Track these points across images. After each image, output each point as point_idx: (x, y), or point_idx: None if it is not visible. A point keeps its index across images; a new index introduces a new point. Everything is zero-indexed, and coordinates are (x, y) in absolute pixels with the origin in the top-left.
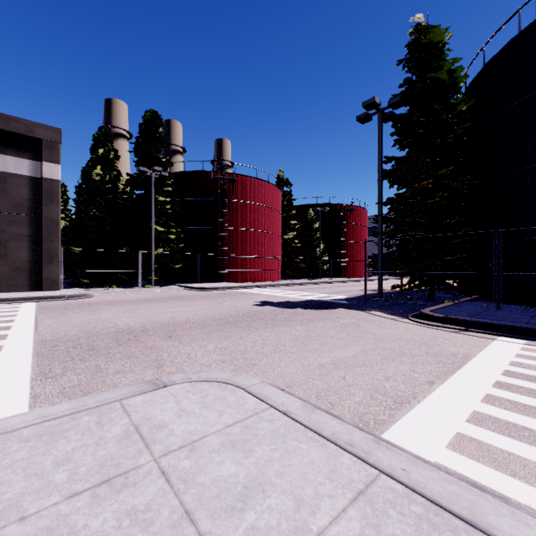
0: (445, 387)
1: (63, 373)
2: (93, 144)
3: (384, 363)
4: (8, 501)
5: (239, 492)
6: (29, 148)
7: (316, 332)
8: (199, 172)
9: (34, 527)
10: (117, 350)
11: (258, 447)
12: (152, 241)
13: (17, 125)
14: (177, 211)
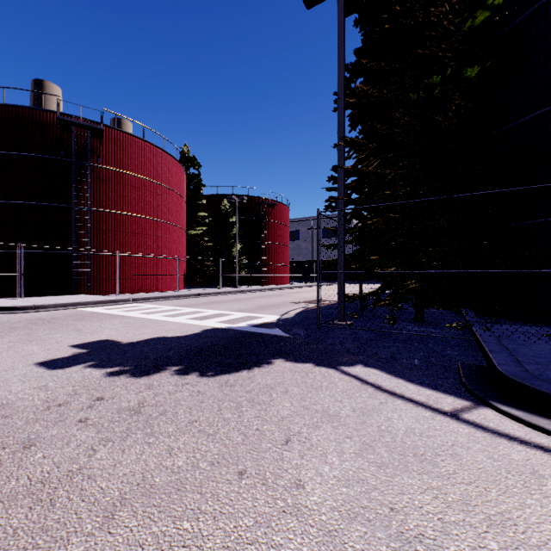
0: None
1: None
2: None
3: None
4: None
5: None
6: None
7: None
8: (35, 111)
9: None
10: None
11: None
12: None
13: None
14: None
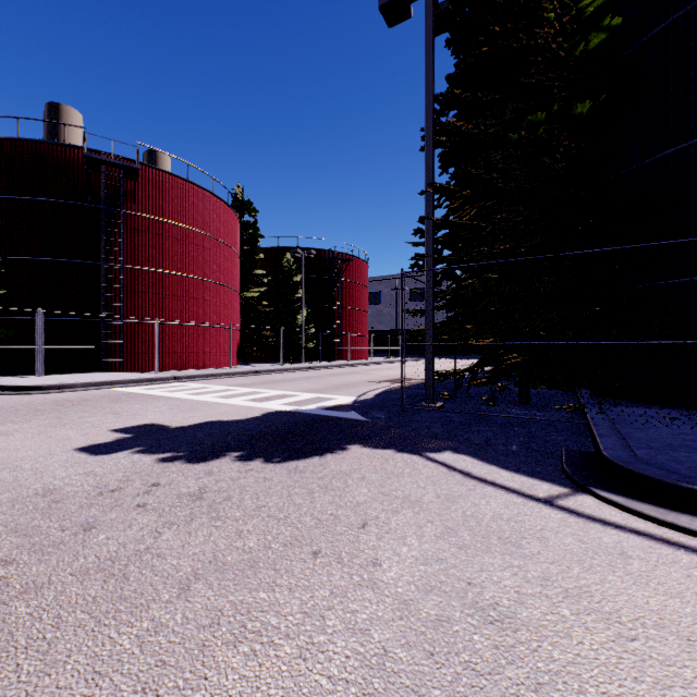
0: None
1: None
2: None
3: None
4: None
5: None
6: None
7: None
8: (55, 146)
9: None
10: None
11: None
12: None
13: None
14: None
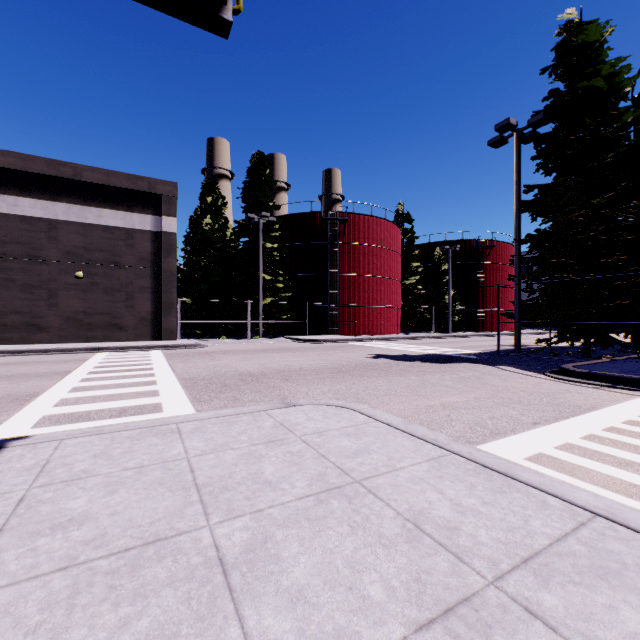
0: (548, 427)
1: (211, 399)
2: (201, 192)
3: (494, 408)
4: (221, 443)
5: (352, 452)
6: (151, 204)
7: (430, 382)
8: (307, 214)
9: (241, 452)
10: (246, 387)
11: (366, 437)
12: (260, 291)
13: (142, 183)
14: (284, 257)
